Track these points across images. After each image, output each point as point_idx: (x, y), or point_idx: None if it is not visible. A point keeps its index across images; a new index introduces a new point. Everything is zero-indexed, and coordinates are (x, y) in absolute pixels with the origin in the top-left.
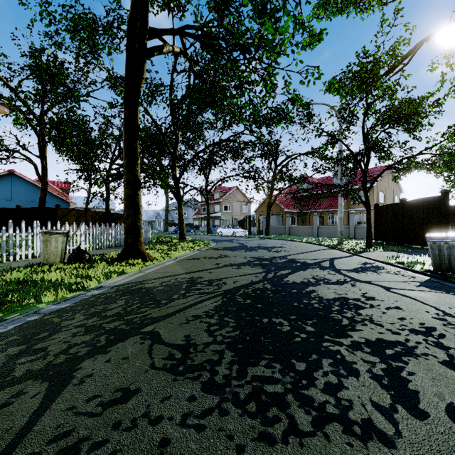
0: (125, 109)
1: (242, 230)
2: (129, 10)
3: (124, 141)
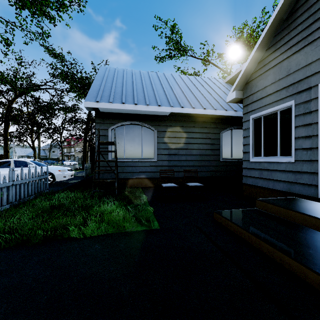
0: (4, 134)
1: (75, 162)
2: (5, 112)
3: (4, 141)
